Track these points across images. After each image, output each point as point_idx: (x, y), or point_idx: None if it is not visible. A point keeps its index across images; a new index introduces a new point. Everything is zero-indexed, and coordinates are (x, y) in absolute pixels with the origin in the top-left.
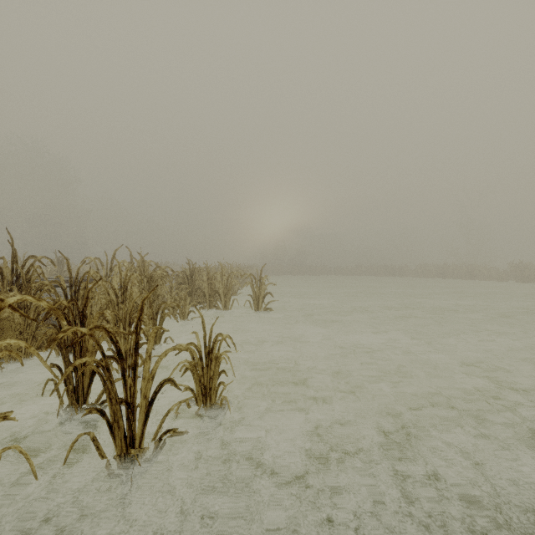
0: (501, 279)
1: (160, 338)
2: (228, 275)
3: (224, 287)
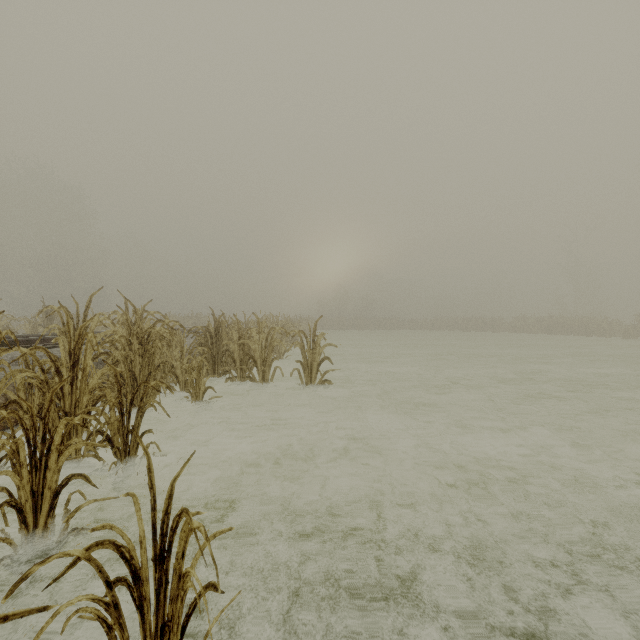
0: (628, 336)
1: (138, 444)
2: (268, 332)
3: (262, 349)
